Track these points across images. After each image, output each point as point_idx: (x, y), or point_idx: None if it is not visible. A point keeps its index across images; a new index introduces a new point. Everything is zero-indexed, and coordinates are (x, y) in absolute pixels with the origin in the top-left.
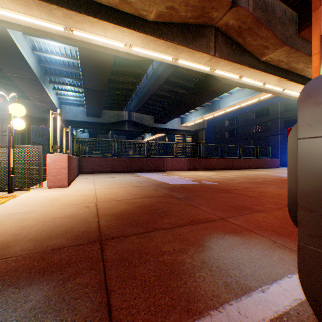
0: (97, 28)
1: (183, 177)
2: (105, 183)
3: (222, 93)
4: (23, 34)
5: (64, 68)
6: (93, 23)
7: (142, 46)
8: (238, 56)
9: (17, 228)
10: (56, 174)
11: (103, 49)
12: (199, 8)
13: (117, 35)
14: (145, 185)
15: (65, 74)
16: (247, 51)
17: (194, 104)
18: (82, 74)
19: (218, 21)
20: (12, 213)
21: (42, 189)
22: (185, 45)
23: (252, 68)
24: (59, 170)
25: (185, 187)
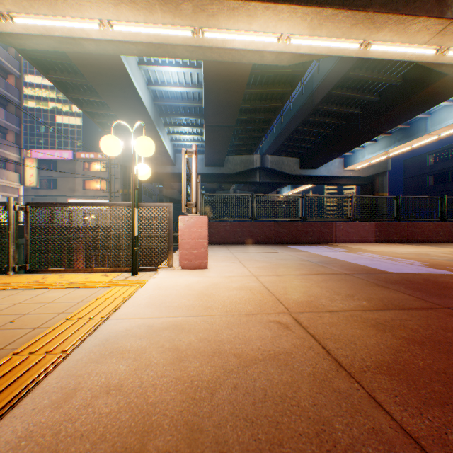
0: (239, 18)
1: (392, 258)
2: (260, 264)
3: (440, 101)
4: (138, 65)
5: (182, 102)
6: (233, 11)
7: (306, 33)
8: None
9: (181, 391)
10: (190, 248)
11: (239, 57)
12: None
13: (268, 23)
14: (338, 272)
15: (181, 112)
16: None
17: (376, 131)
18: (205, 106)
19: None
20: (152, 327)
21: (173, 271)
22: (392, 10)
23: None
24: (195, 241)
25: (445, 284)
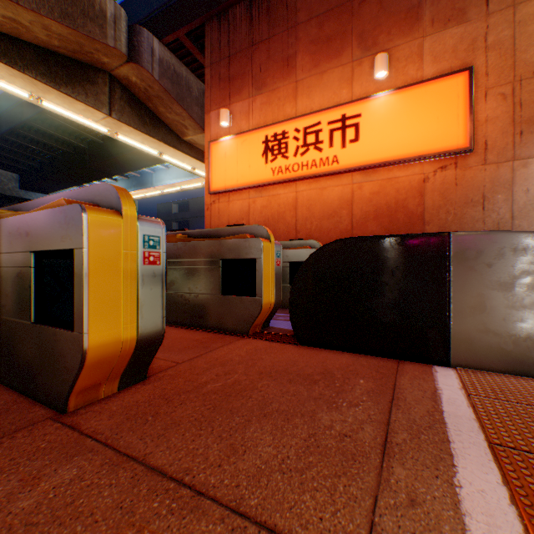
0: None
1: None
2: None
3: (150, 165)
4: None
5: None
6: None
7: None
8: (151, 125)
9: None
10: None
11: None
12: (74, 42)
13: None
14: None
15: None
16: (164, 122)
17: (107, 172)
18: None
19: (114, 70)
20: None
21: None
22: (53, 85)
23: (172, 147)
24: None
25: None
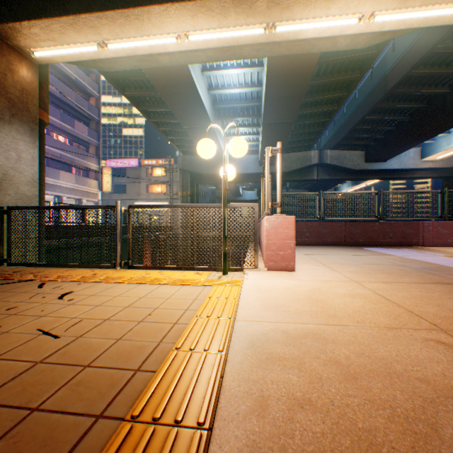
0: (315, 4)
1: None
2: (350, 268)
3: None
4: (201, 72)
5: (239, 103)
6: None
7: (395, 7)
8: None
9: (389, 419)
10: (276, 249)
11: (309, 48)
12: None
13: (349, 4)
14: None
15: (238, 113)
16: None
17: None
18: (265, 104)
19: None
20: (289, 333)
21: (259, 272)
22: None
23: None
24: (281, 242)
25: None
